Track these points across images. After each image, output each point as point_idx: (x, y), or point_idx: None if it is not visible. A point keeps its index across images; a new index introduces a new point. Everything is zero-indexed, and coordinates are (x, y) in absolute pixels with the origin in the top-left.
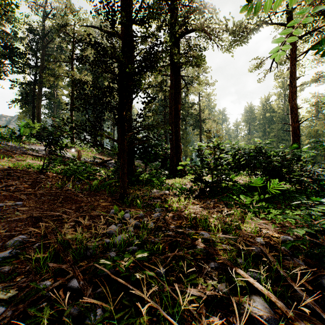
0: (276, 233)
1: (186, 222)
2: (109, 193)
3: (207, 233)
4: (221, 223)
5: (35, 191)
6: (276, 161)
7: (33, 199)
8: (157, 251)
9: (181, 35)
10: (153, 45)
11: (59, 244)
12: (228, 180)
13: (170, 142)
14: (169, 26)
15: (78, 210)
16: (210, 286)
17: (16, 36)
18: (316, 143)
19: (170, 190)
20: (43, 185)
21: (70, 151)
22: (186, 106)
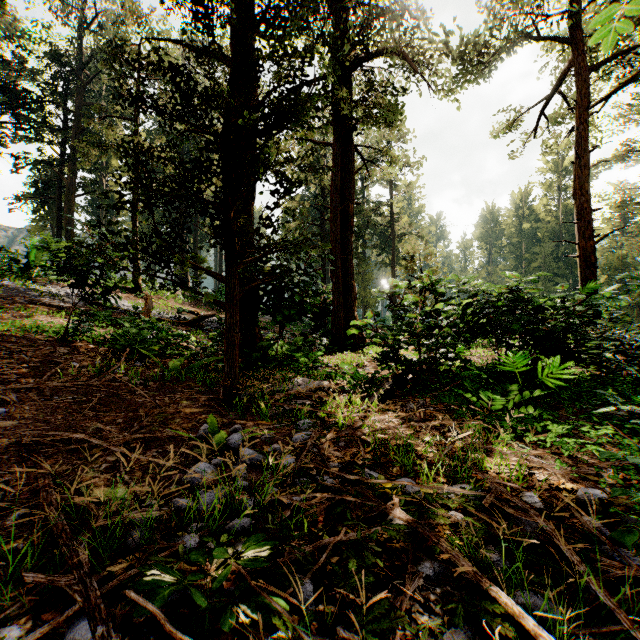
0: (567, 481)
1: (364, 452)
2: (204, 386)
3: (412, 481)
4: (442, 457)
5: (40, 384)
6: (554, 318)
7: (35, 401)
8: (298, 528)
9: (354, 63)
10: (294, 71)
11: (69, 514)
12: (453, 357)
13: (333, 280)
14: (330, 44)
15: (129, 426)
16: (427, 635)
17: (24, 68)
18: (622, 282)
19: (332, 378)
20: (62, 370)
21: (132, 297)
22: (365, 209)
